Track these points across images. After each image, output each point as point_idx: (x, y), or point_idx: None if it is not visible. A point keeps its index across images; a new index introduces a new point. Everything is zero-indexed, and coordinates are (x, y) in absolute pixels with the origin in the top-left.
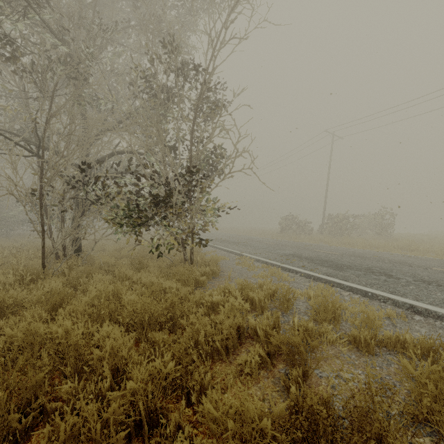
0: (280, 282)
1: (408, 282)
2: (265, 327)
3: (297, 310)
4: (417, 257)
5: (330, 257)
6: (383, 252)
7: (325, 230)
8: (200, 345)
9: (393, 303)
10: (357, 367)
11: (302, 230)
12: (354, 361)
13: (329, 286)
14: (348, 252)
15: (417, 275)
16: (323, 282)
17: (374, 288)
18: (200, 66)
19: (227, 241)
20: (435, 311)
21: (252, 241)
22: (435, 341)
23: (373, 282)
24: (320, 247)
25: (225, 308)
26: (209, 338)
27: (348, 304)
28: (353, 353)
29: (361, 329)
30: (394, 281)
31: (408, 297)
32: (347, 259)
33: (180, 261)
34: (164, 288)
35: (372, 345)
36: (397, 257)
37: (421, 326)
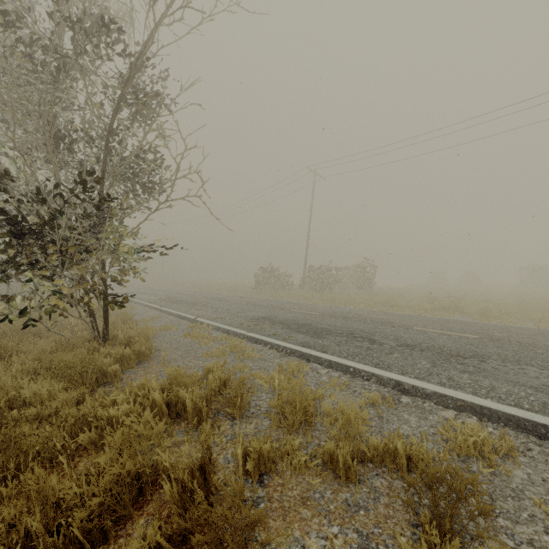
0: (240, 363)
1: (392, 349)
2: (182, 474)
3: (257, 409)
4: (398, 314)
5: (309, 318)
6: (365, 310)
7: (307, 284)
8: (36, 542)
9: (378, 381)
10: (333, 518)
11: (281, 285)
12: (328, 504)
13: (304, 363)
14: (329, 312)
15: (400, 337)
16: (298, 356)
17: (356, 361)
18: (112, 21)
19: (182, 302)
20: (422, 387)
21: (217, 300)
22: (439, 464)
23: (355, 351)
24: (299, 305)
25: (115, 439)
26: (62, 520)
27: (326, 389)
28: (328, 486)
29: (339, 437)
30: (377, 348)
31: (393, 371)
32: (327, 320)
33: (88, 338)
34: (22, 397)
35: (354, 468)
36: (378, 315)
37: (410, 412)
